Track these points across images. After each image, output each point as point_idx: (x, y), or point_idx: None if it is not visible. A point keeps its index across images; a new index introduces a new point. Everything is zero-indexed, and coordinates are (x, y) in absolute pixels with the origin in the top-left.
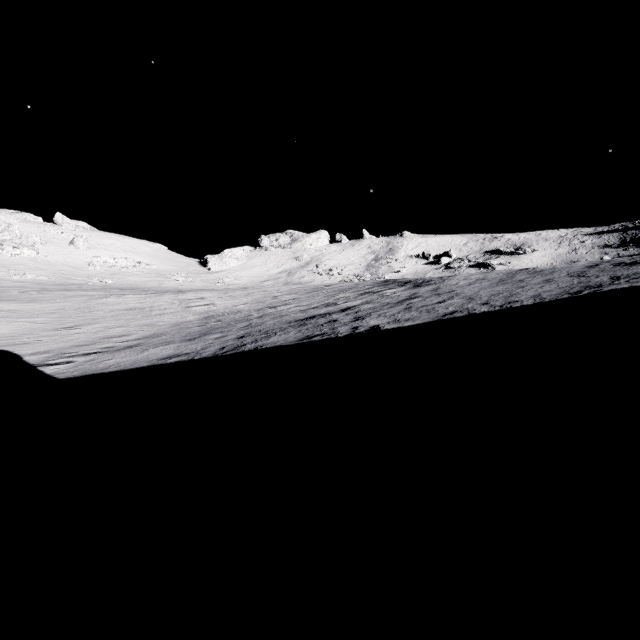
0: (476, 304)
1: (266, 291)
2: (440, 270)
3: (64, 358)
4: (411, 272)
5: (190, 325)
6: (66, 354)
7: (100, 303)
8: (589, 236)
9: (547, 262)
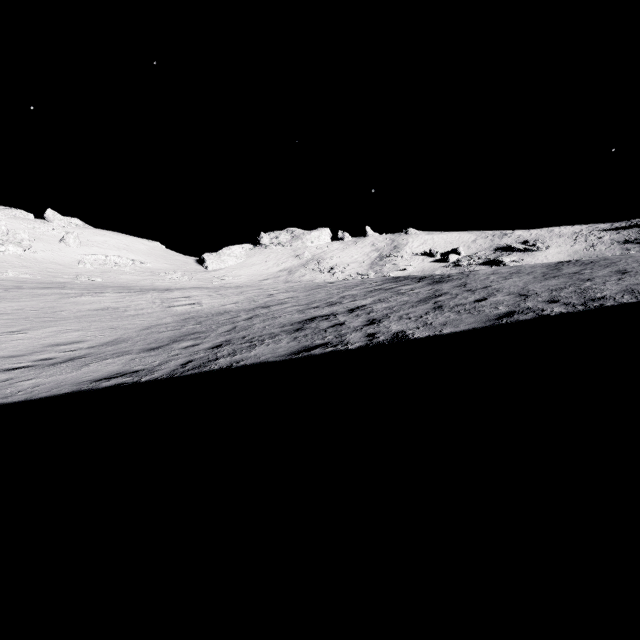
0: (538, 302)
1: (261, 289)
2: (448, 268)
3: None
4: (417, 270)
5: (162, 329)
6: None
7: (70, 302)
8: (606, 232)
9: (563, 259)
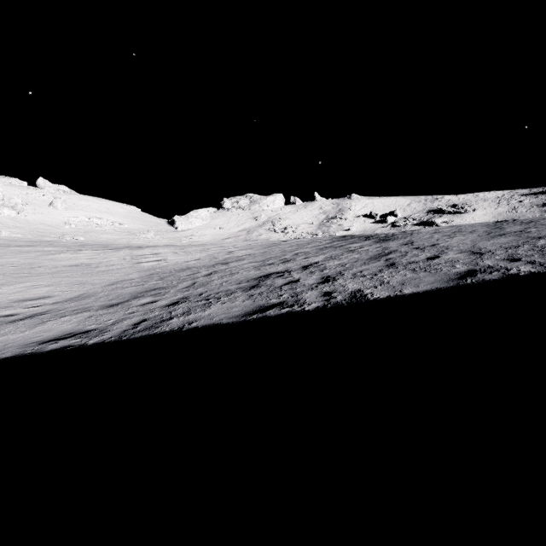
0: (497, 260)
1: (222, 247)
2: (387, 228)
3: None
4: (360, 230)
5: (127, 284)
6: None
7: (48, 259)
8: (526, 196)
9: (489, 220)
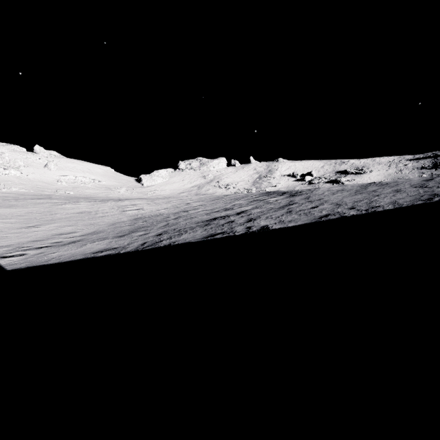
0: (344, 209)
1: (181, 199)
2: (305, 185)
3: (19, 251)
4: (284, 186)
5: (123, 225)
6: (22, 248)
7: (59, 208)
8: (410, 161)
9: (381, 179)
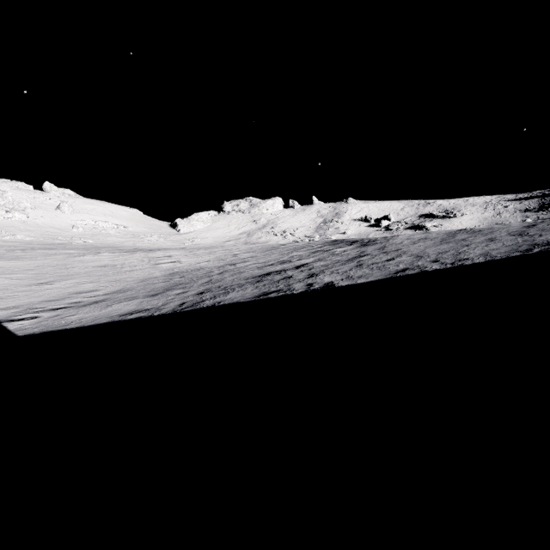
0: (426, 262)
1: (227, 250)
2: (380, 231)
3: (31, 313)
4: (355, 233)
5: (155, 281)
6: (34, 309)
7: (77, 260)
8: (511, 202)
9: (475, 224)
